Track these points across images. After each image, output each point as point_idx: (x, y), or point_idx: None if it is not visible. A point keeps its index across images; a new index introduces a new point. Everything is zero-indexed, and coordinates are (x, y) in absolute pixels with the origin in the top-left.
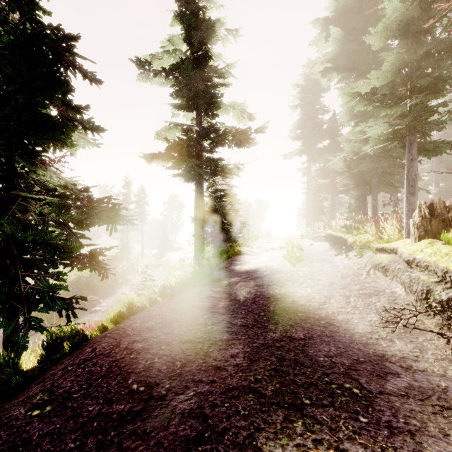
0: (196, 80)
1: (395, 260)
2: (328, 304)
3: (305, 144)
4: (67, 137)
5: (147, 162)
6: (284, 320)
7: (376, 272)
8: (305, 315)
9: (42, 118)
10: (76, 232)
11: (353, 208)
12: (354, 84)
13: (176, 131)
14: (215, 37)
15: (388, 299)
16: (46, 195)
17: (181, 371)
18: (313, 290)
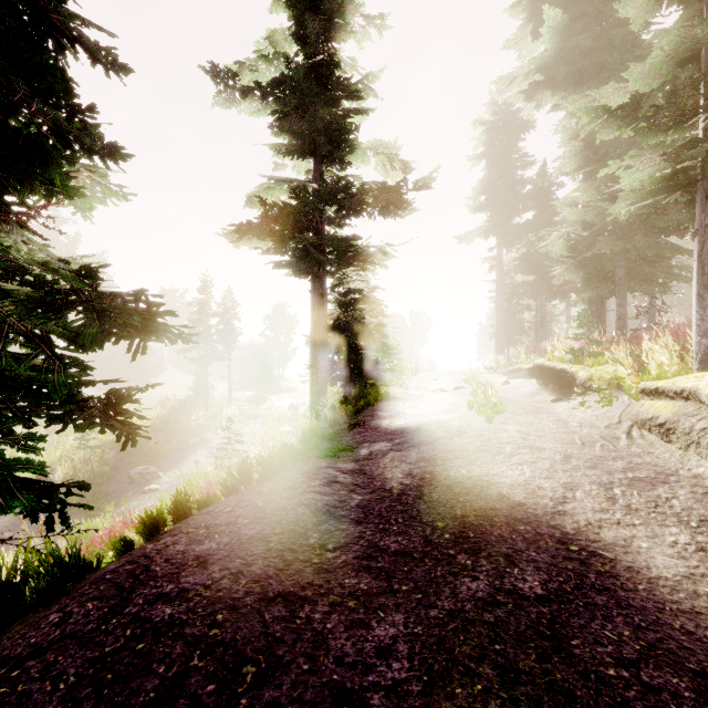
0: (313, 99)
1: (687, 412)
2: (573, 501)
3: (494, 218)
4: (50, 167)
5: (232, 243)
6: (491, 543)
7: (646, 435)
8: (531, 529)
9: (3, 131)
10: (64, 355)
11: (586, 320)
12: (598, 91)
13: (280, 192)
14: (346, 26)
15: (691, 491)
16: (16, 284)
17: (252, 701)
18: (536, 471)
